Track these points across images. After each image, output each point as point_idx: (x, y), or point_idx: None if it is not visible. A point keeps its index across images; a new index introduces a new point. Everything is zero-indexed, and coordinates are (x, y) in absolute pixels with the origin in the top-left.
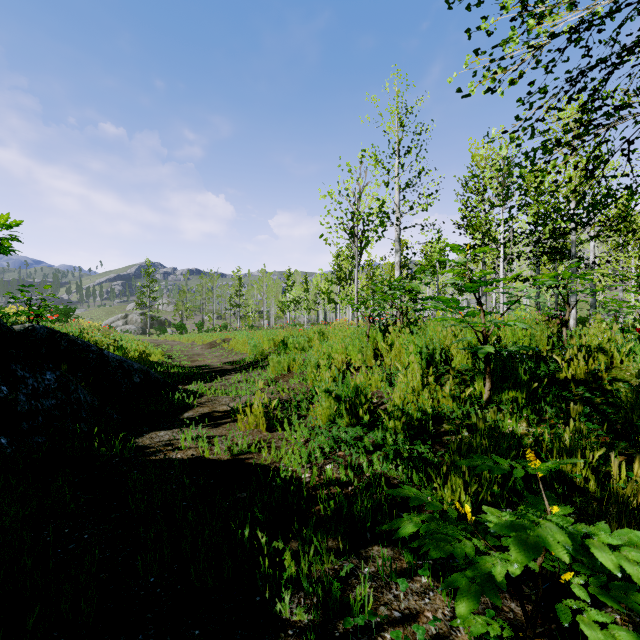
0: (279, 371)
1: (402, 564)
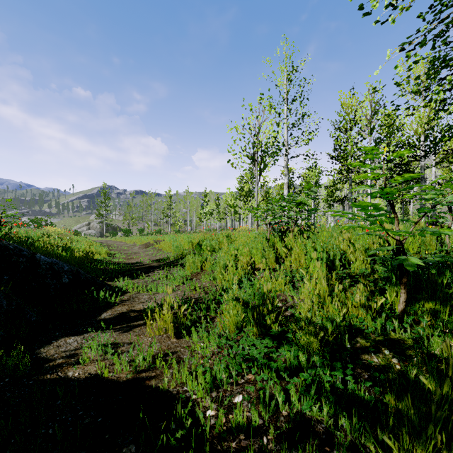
0: (194, 269)
1: None
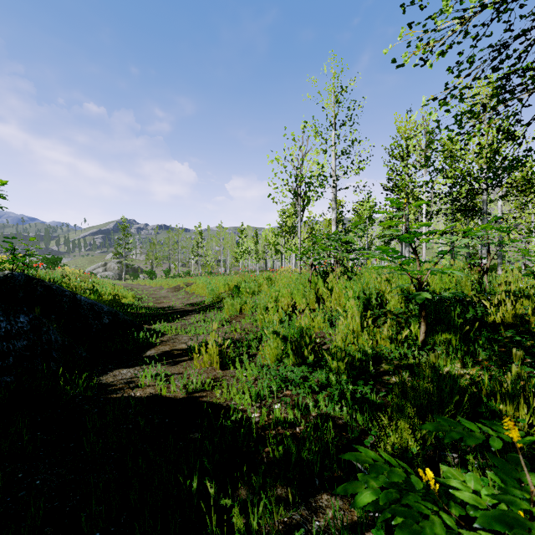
0: (232, 312)
1: (352, 516)
